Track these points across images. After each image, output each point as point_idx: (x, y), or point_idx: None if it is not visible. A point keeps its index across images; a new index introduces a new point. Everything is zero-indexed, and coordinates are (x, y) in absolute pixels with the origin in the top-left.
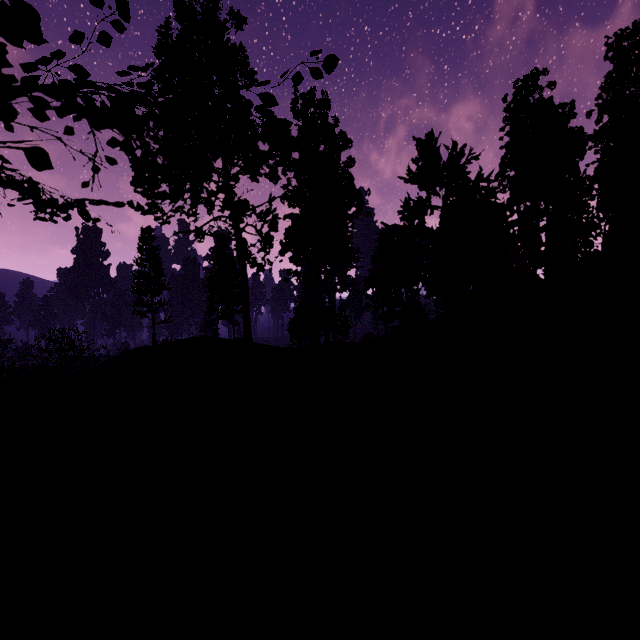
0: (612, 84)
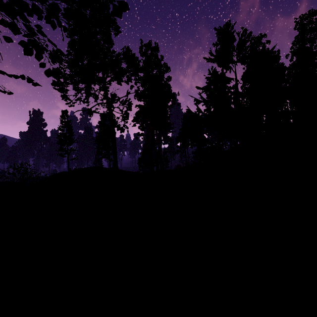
0: (298, 41)
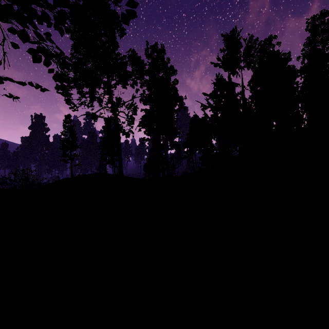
0: (310, 43)
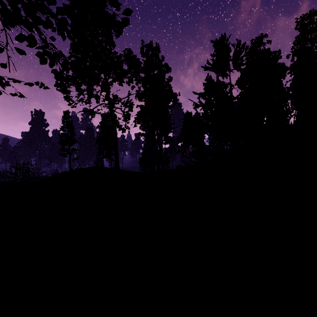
0: (299, 41)
